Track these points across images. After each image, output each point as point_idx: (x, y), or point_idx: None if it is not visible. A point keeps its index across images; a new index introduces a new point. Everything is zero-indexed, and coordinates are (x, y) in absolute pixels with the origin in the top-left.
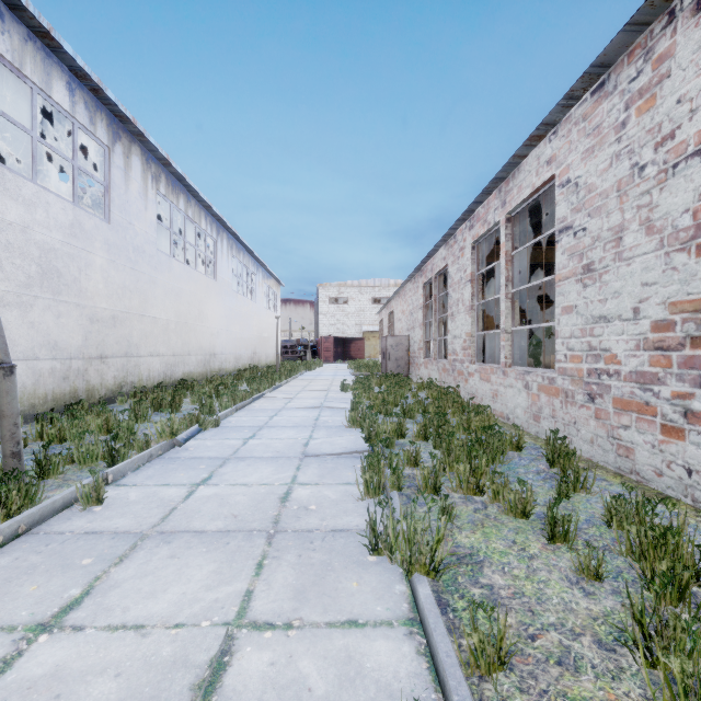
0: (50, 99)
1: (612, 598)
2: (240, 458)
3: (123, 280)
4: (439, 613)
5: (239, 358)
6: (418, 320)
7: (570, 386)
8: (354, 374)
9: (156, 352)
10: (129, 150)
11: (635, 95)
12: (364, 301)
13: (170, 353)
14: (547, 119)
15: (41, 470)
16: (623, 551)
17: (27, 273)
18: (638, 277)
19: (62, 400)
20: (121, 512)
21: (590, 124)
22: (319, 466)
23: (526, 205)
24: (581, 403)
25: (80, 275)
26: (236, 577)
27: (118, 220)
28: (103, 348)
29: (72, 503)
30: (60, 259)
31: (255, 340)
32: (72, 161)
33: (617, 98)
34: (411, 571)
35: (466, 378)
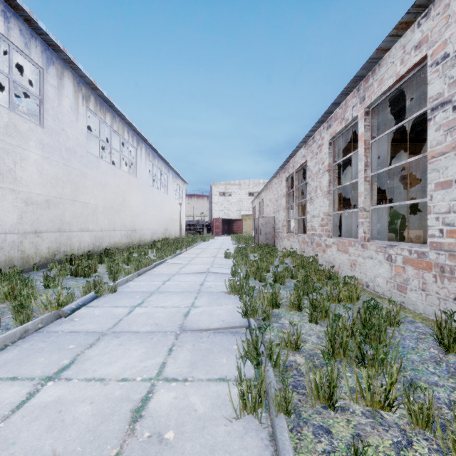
0: None
1: None
2: (116, 333)
3: (56, 173)
4: None
5: (154, 233)
6: (282, 205)
7: (447, 261)
8: (235, 244)
9: (86, 228)
10: (62, 74)
11: None
12: (242, 194)
13: (98, 229)
14: None
15: None
16: None
17: None
18: None
19: None
20: None
21: None
22: (193, 346)
23: (386, 96)
24: None
25: (15, 166)
26: None
27: (52, 126)
28: (37, 225)
29: None
30: None
31: (167, 220)
32: (8, 75)
33: None
34: None
35: (323, 249)
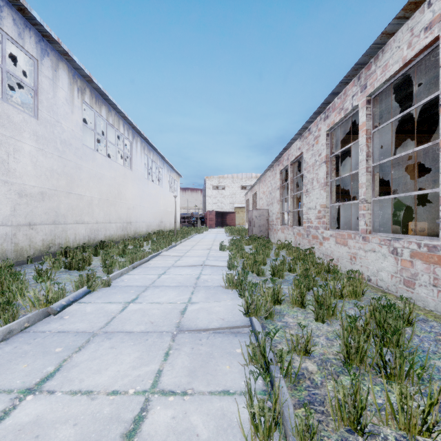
0: None
1: None
2: (108, 333)
3: (51, 165)
4: None
5: (149, 225)
6: (276, 197)
7: None
8: (229, 236)
9: (81, 220)
10: (57, 65)
11: None
12: (235, 188)
13: (93, 221)
14: None
15: None
16: None
17: None
18: None
19: None
20: None
21: None
22: (191, 350)
23: (390, 83)
24: None
25: (8, 158)
26: None
27: (47, 118)
28: (32, 217)
29: None
30: None
31: (162, 212)
32: (1, 65)
33: None
34: None
35: (320, 241)
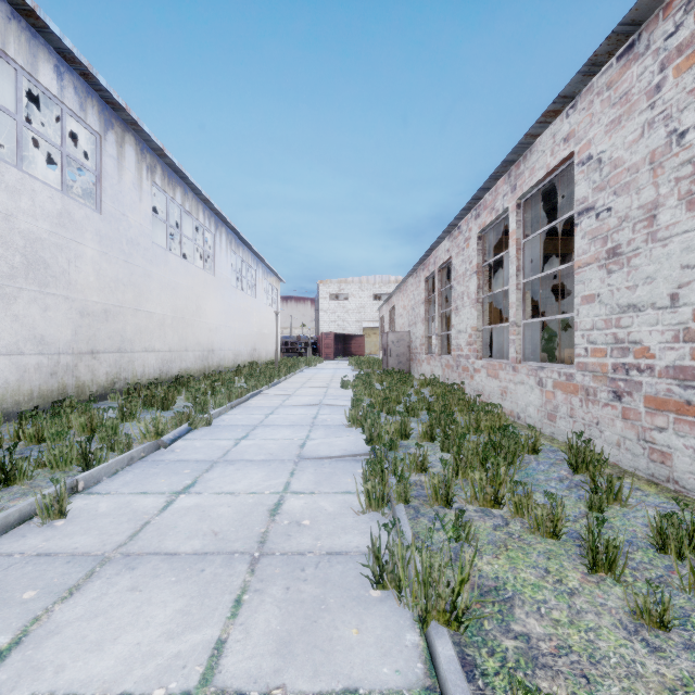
0: (37, 82)
1: (687, 657)
2: (229, 461)
3: (116, 273)
4: (468, 689)
5: (238, 354)
6: (420, 315)
7: (591, 382)
8: (354, 370)
9: (151, 347)
10: (123, 139)
11: (673, 53)
12: (364, 298)
13: (166, 348)
14: (565, 91)
15: (5, 475)
16: (686, 586)
17: (11, 263)
18: (676, 259)
19: (50, 397)
20: (85, 527)
21: (617, 92)
22: (315, 470)
23: (539, 188)
24: (604, 402)
25: (69, 267)
26: (206, 620)
27: (111, 211)
28: (94, 343)
29: (32, 515)
30: (47, 249)
31: (255, 336)
32: (61, 148)
33: (649, 58)
34: (427, 621)
35: (471, 374)
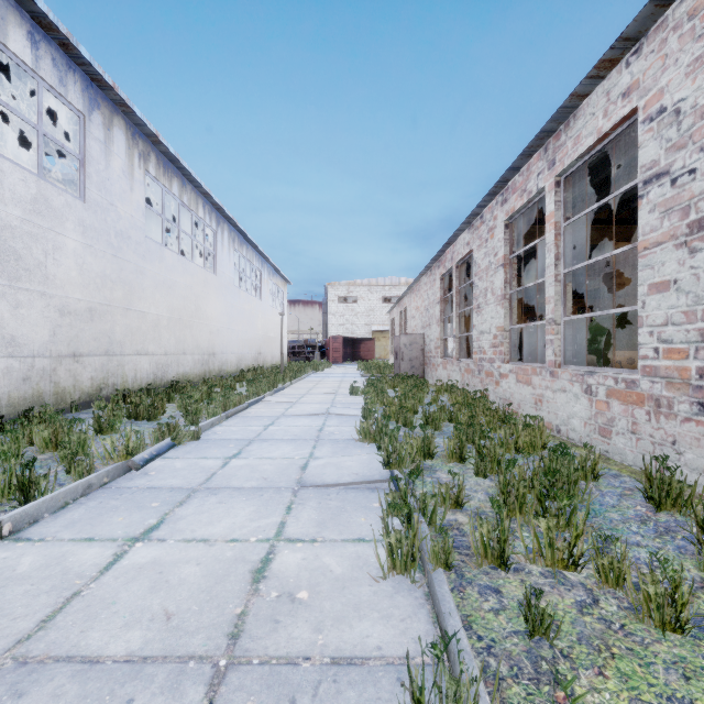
0: (6, 48)
1: None
2: (212, 489)
3: (102, 268)
4: None
5: (242, 358)
6: (435, 316)
7: (664, 391)
8: (364, 375)
9: (144, 350)
10: (111, 121)
11: None
12: (374, 301)
13: (161, 351)
14: (628, 30)
15: None
16: None
17: None
18: None
19: (22, 405)
20: None
21: None
22: (319, 504)
23: (585, 160)
24: (685, 416)
25: (46, 259)
26: None
27: (97, 200)
28: (77, 345)
29: None
30: (19, 238)
31: (260, 339)
32: (36, 126)
33: None
34: None
35: (496, 380)
